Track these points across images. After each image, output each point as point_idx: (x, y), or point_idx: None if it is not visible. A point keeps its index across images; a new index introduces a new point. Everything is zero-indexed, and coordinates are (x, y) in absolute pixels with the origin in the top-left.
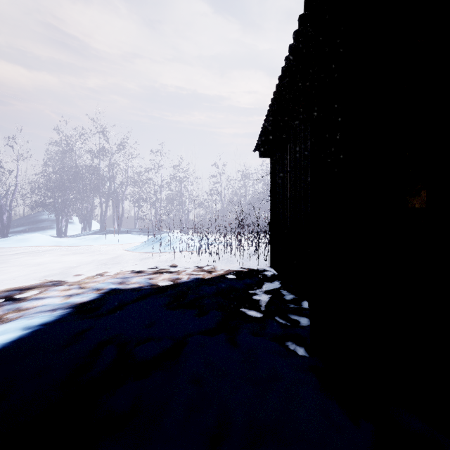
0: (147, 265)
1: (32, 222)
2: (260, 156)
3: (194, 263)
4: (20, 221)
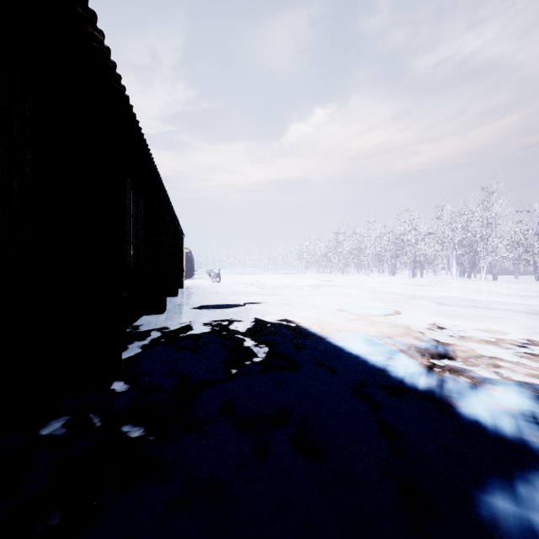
0: None
1: None
2: None
3: None
4: None
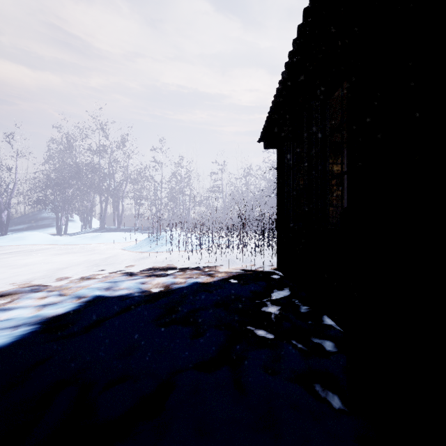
0: (142, 266)
1: (33, 220)
2: (265, 147)
3: (193, 264)
4: (20, 219)
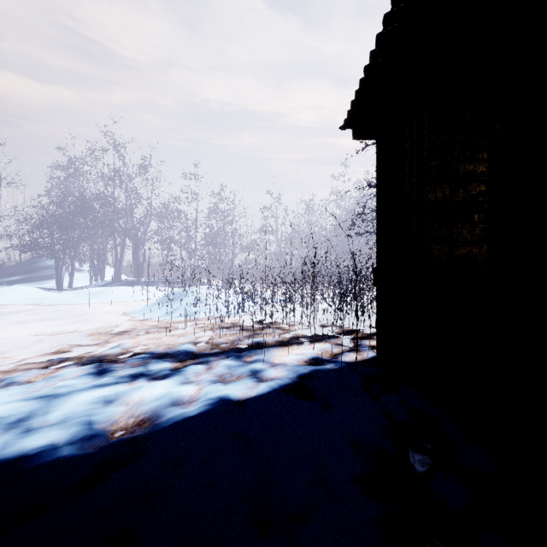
0: (136, 350)
1: (30, 270)
2: (357, 134)
3: (227, 345)
4: (14, 268)
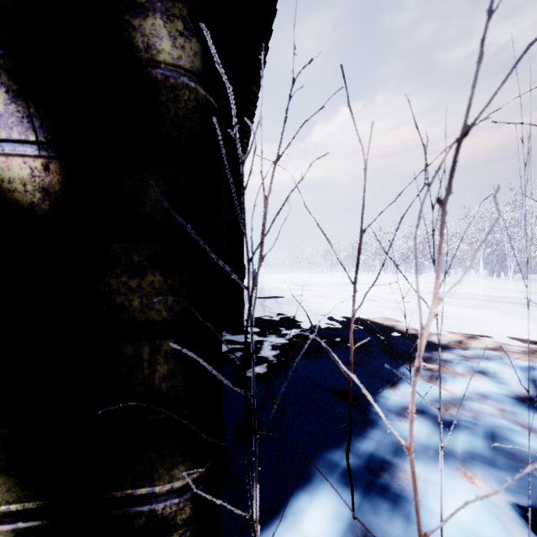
0: None
1: None
2: None
3: None
4: None
